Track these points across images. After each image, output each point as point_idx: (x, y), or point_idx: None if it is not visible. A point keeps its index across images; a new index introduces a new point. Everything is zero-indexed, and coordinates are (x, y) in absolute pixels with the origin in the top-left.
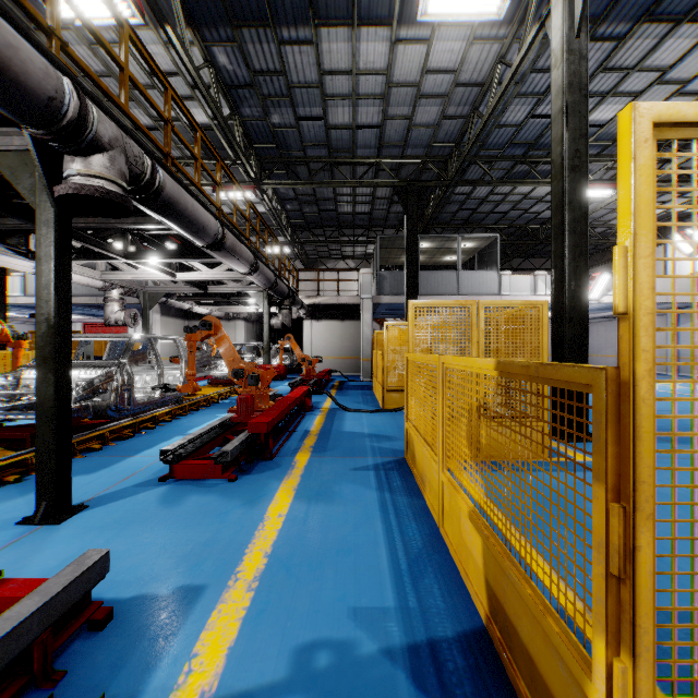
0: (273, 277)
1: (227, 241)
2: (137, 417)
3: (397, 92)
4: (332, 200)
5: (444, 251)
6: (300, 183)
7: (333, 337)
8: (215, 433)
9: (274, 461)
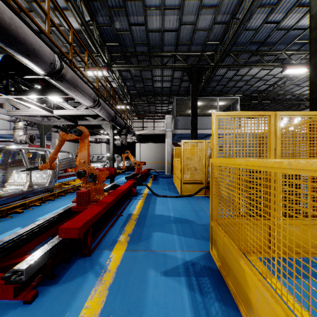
0: (113, 113)
1: (67, 74)
2: (9, 205)
3: (188, 4)
4: (150, 79)
5: (209, 107)
6: (132, 66)
7: (151, 152)
8: (48, 225)
9: (91, 258)
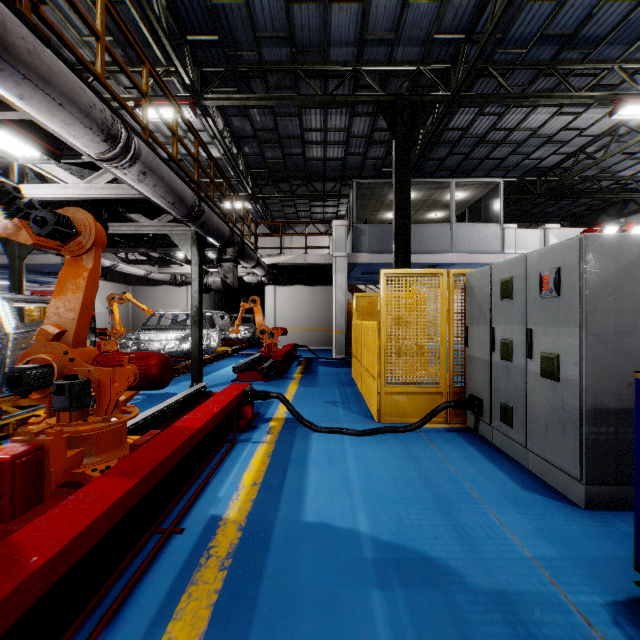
0: (190, 195)
1: None
2: None
3: None
4: (298, 139)
5: (430, 204)
6: (253, 98)
7: (300, 305)
8: None
9: None
